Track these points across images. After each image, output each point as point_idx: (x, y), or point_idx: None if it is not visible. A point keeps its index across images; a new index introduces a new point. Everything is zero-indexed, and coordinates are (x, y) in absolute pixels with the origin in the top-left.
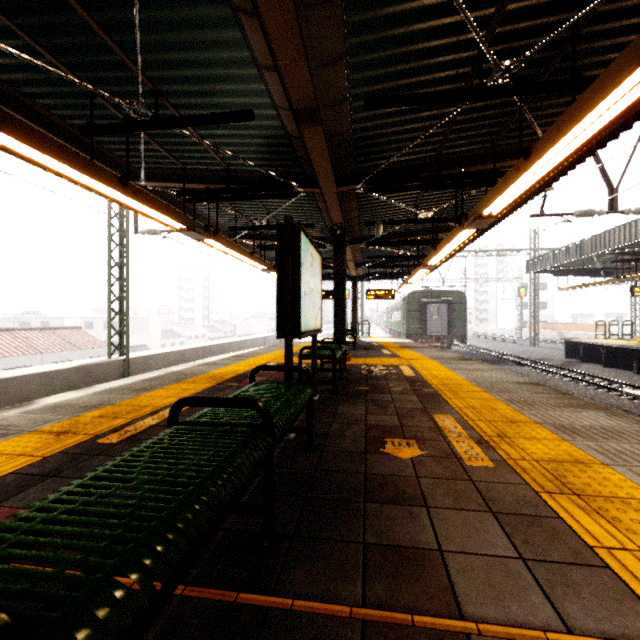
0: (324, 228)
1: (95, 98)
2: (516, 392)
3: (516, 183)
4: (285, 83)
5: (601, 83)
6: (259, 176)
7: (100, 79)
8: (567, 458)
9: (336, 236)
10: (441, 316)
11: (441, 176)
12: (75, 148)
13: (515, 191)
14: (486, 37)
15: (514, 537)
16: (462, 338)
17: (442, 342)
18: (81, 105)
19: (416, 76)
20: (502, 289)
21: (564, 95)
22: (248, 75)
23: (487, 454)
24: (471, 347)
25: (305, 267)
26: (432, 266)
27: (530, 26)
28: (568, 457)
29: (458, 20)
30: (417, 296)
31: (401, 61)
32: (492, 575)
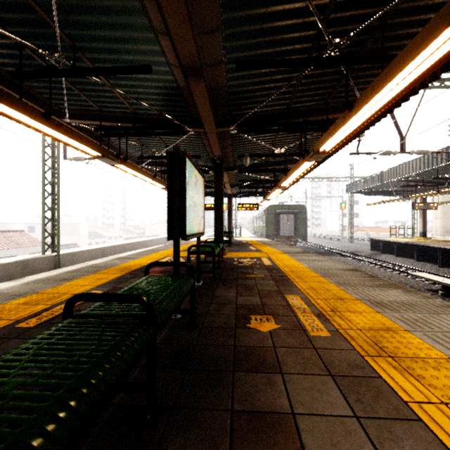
0: (208, 159)
1: (24, 50)
2: (342, 276)
3: (343, 128)
4: (175, 44)
5: (404, 54)
6: (158, 118)
7: (27, 34)
8: (381, 327)
9: (216, 164)
10: (290, 222)
11: (290, 123)
12: (9, 89)
13: (342, 134)
14: (323, 20)
15: (349, 397)
16: (304, 237)
17: (290, 240)
18: (13, 55)
19: (273, 47)
20: (330, 204)
21: (374, 68)
22: (147, 38)
23: (325, 325)
24: (310, 243)
25: (190, 185)
26: (284, 187)
27: (353, 15)
28: (382, 326)
29: (303, 6)
30: (273, 208)
31: (262, 35)
32: (334, 434)
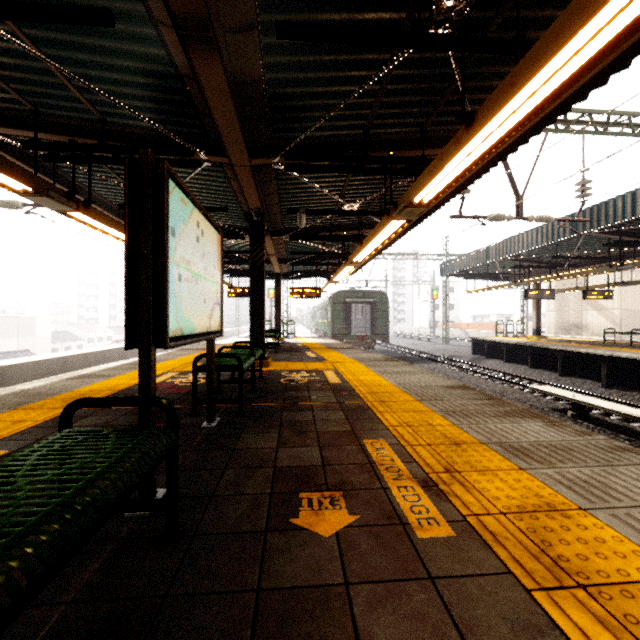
0: (241, 215)
1: None
2: (448, 399)
3: (453, 161)
4: None
5: (577, 7)
6: (148, 134)
7: None
8: (537, 503)
9: (254, 223)
10: (365, 316)
11: (369, 157)
12: None
13: (450, 173)
14: None
15: None
16: (384, 337)
17: (366, 342)
18: None
19: (343, 11)
20: (417, 291)
21: (495, 77)
22: None
23: (441, 509)
24: (392, 346)
25: (182, 238)
26: (358, 263)
27: None
28: (538, 500)
29: None
30: (342, 296)
31: None
32: None
